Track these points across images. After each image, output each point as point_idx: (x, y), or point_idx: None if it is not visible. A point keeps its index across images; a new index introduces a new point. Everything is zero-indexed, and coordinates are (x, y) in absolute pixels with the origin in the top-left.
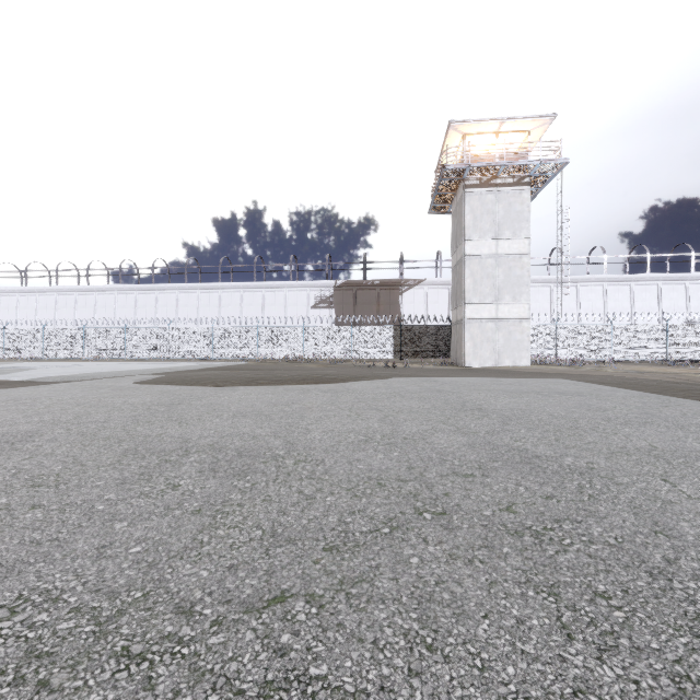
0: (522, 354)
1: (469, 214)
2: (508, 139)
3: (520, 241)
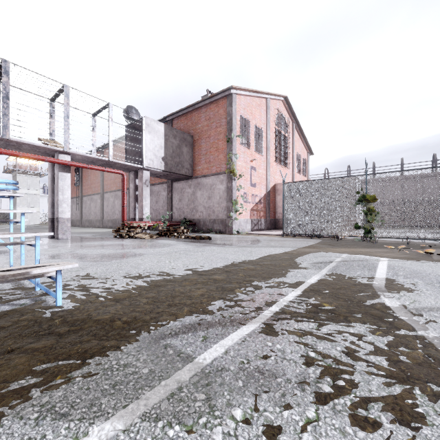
0: (37, 221)
1: (19, 181)
2: (33, 161)
3: (36, 190)
